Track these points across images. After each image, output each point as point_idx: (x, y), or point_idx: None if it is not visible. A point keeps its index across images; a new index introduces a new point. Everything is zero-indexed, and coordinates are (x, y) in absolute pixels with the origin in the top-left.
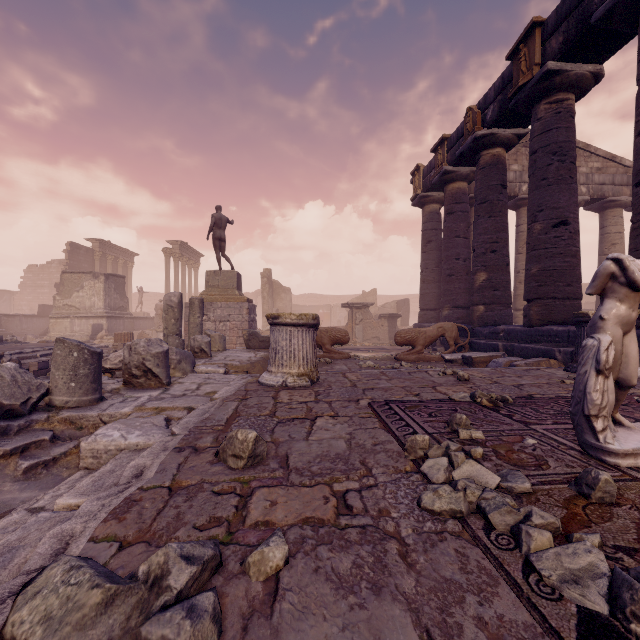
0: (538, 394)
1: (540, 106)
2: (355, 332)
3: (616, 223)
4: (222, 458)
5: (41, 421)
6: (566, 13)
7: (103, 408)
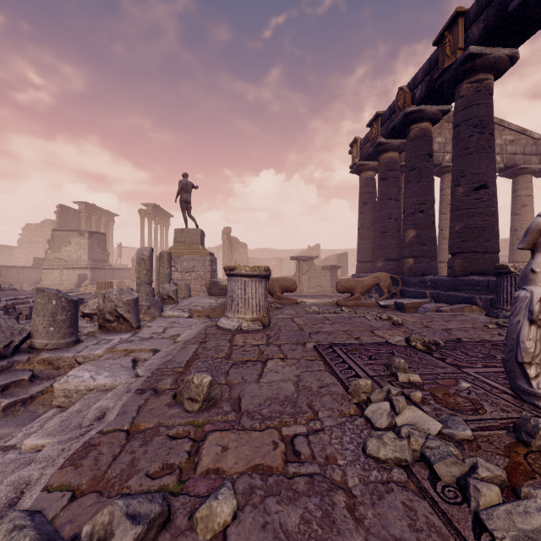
0: (465, 338)
1: (463, 85)
2: (302, 281)
3: (526, 187)
4: (179, 401)
5: (22, 362)
6: (486, 3)
7: (78, 350)
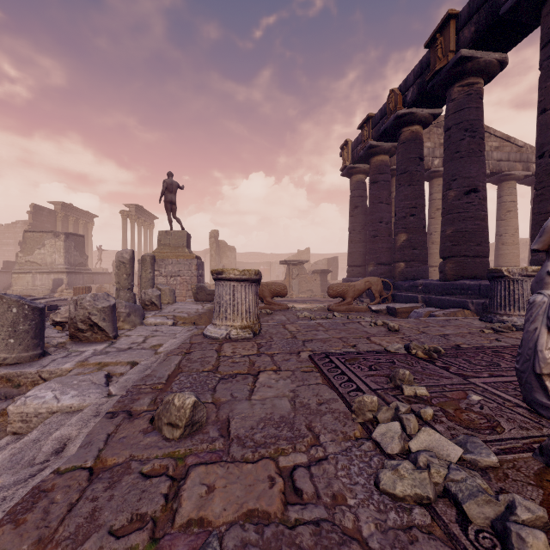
0: (464, 344)
1: (454, 88)
2: (292, 285)
3: (511, 193)
4: (157, 426)
5: None
6: (477, 6)
7: (44, 364)
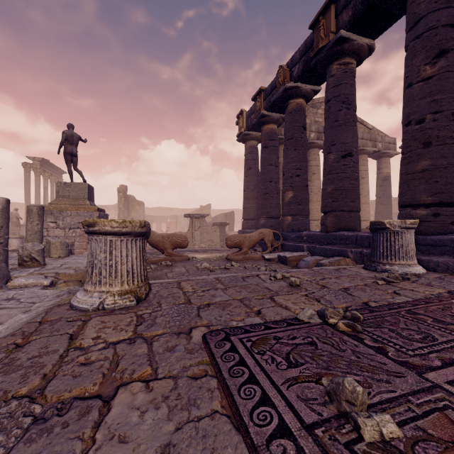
0: (371, 301)
1: (333, 66)
2: (194, 236)
3: (364, 164)
4: None
5: None
6: None
7: None
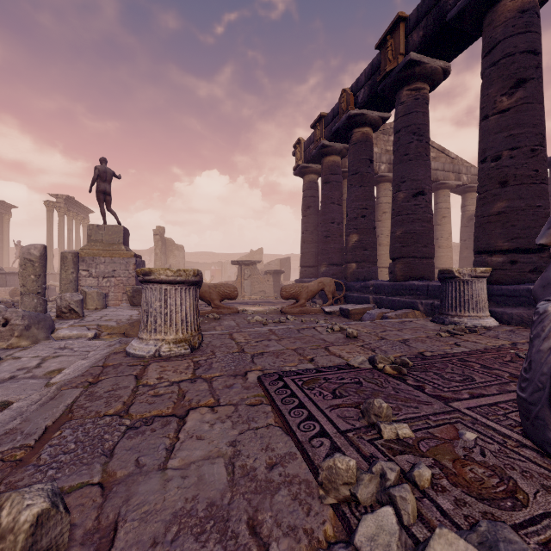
0: (427, 351)
1: (403, 92)
2: (244, 287)
3: (445, 201)
4: None
5: None
6: (425, 11)
7: None
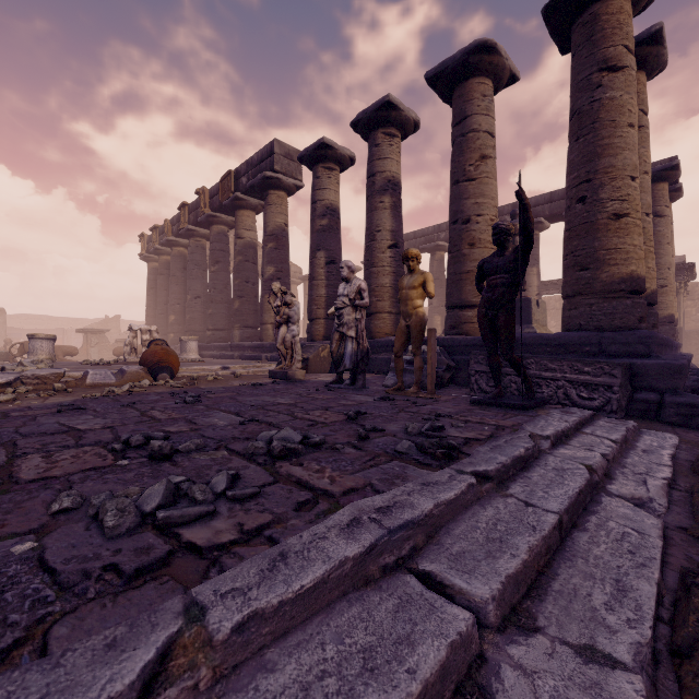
0: None
1: (191, 240)
2: (91, 354)
3: None
4: None
5: None
6: (194, 209)
7: None
